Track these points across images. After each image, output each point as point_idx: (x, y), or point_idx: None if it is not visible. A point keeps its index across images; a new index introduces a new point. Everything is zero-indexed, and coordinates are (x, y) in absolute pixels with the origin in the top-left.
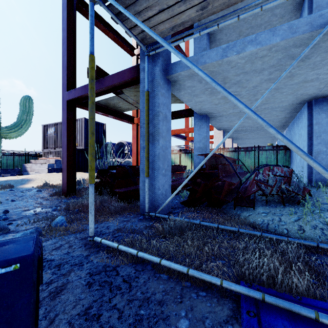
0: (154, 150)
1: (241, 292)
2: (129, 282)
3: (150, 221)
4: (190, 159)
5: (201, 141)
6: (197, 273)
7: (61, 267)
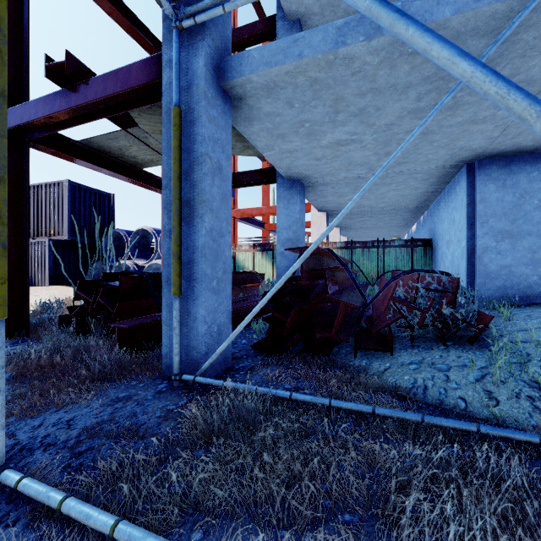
0: (192, 239)
1: None
2: None
3: (181, 394)
4: (272, 262)
5: (290, 227)
6: None
7: None
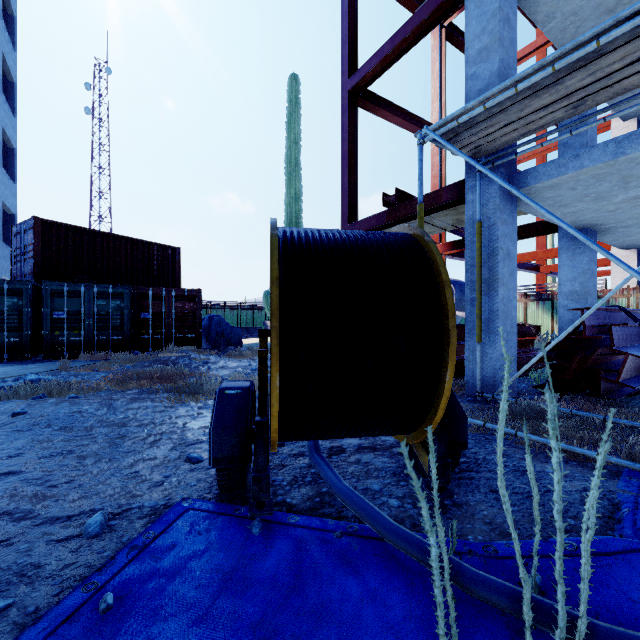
0: (489, 305)
1: (624, 465)
2: (482, 443)
3: (485, 403)
4: (550, 313)
5: (575, 279)
6: (566, 445)
7: None
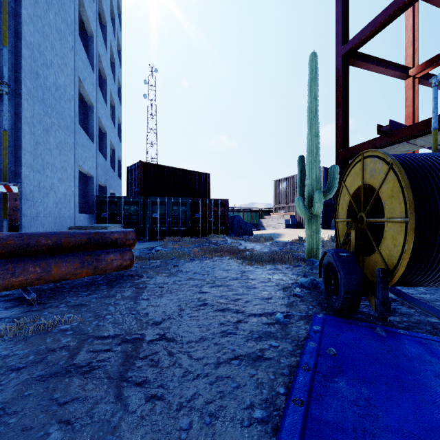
0: None
1: None
2: None
3: None
4: None
5: None
6: None
7: (427, 289)
